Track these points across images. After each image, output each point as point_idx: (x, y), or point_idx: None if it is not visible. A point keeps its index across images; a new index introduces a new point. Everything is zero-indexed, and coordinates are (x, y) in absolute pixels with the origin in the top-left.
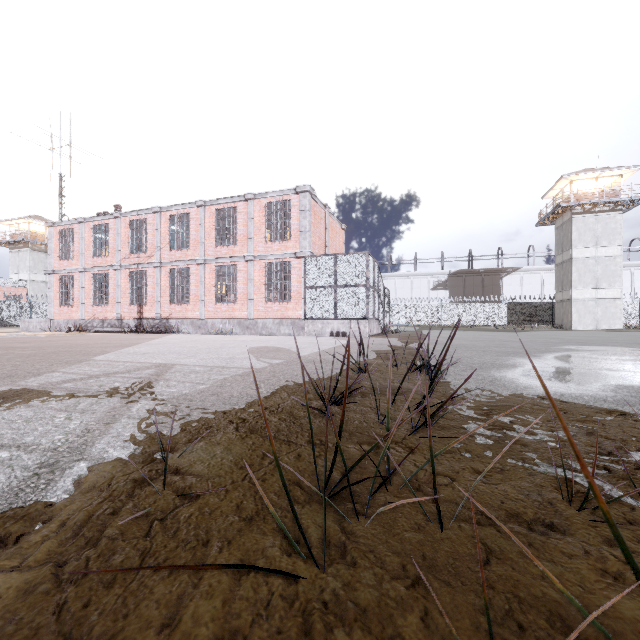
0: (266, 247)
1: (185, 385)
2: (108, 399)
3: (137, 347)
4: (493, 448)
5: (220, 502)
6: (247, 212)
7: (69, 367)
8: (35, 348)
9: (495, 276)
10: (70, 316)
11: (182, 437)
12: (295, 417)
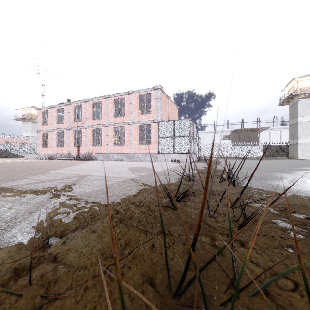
0: (139, 117)
1: (89, 187)
2: (42, 195)
3: (73, 166)
4: (309, 244)
5: (75, 306)
6: (129, 100)
7: (34, 176)
8: (25, 167)
9: (255, 132)
10: (46, 152)
11: (72, 225)
12: (151, 210)
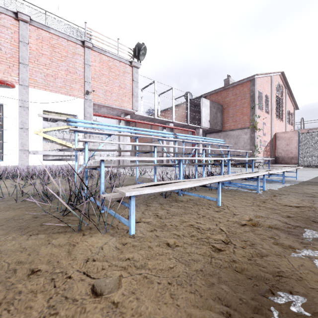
0: None
1: None
2: None
3: None
4: None
5: None
6: None
7: None
8: None
9: None
10: None
11: None
12: None
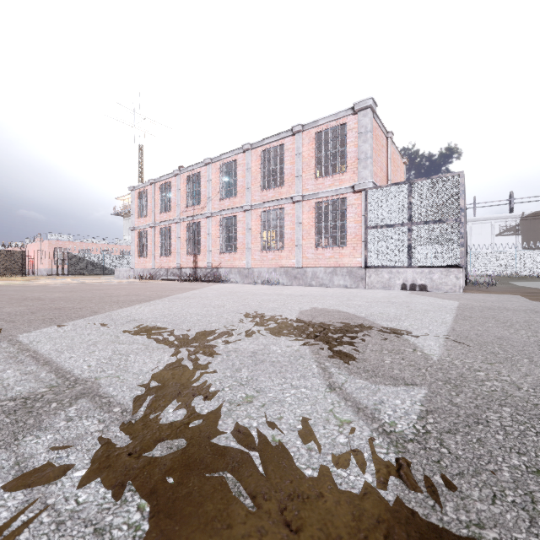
0: (316, 184)
1: None
2: None
3: (150, 304)
4: None
5: None
6: (294, 147)
7: None
8: (48, 301)
9: None
10: (145, 266)
11: None
12: None
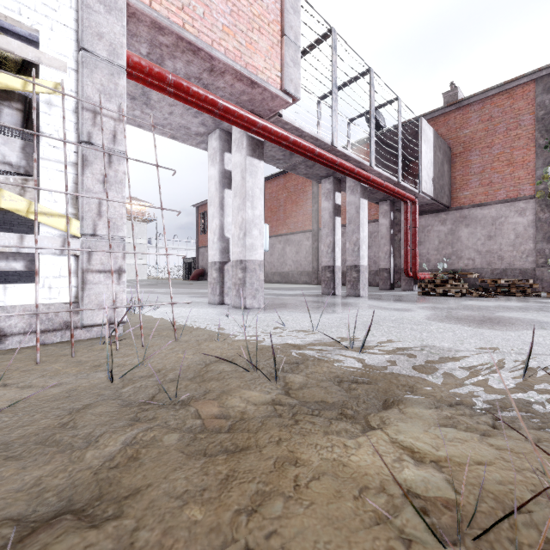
0: None
1: None
2: None
3: None
4: None
5: None
6: None
7: None
8: None
9: None
10: None
11: None
12: None
